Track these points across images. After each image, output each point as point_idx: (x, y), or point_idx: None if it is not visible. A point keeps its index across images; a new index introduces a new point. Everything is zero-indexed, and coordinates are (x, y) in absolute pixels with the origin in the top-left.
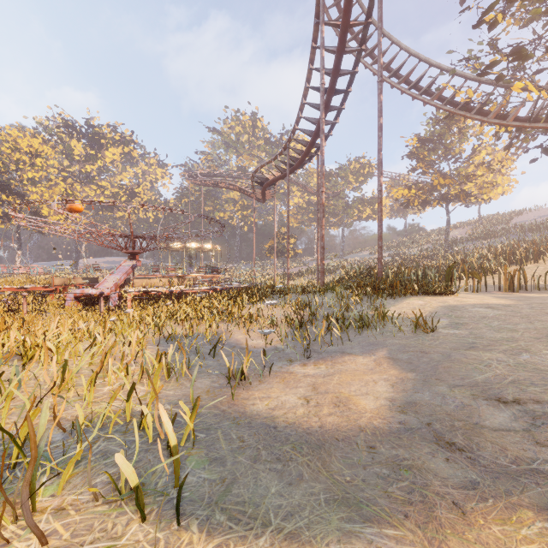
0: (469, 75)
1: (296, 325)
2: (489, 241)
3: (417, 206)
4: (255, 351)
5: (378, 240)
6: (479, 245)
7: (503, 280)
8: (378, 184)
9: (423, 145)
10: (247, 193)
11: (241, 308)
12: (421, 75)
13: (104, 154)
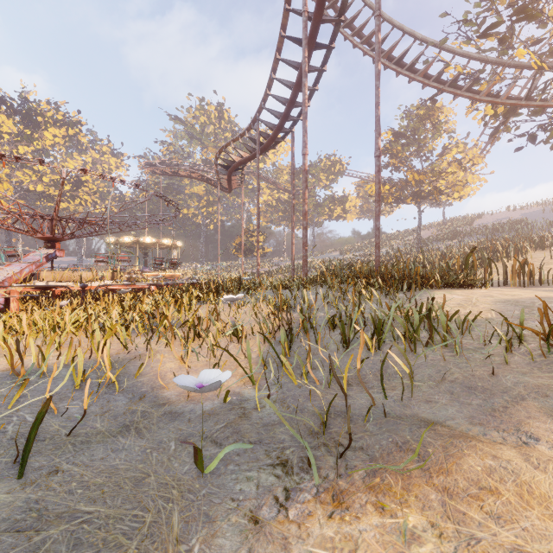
0: (458, 50)
1: (284, 341)
2: (456, 241)
3: (391, 203)
4: (188, 411)
5: (376, 219)
6: (451, 244)
7: (510, 273)
8: (376, 148)
9: (396, 141)
10: (210, 181)
11: (187, 309)
12: (406, 50)
13: (42, 135)
